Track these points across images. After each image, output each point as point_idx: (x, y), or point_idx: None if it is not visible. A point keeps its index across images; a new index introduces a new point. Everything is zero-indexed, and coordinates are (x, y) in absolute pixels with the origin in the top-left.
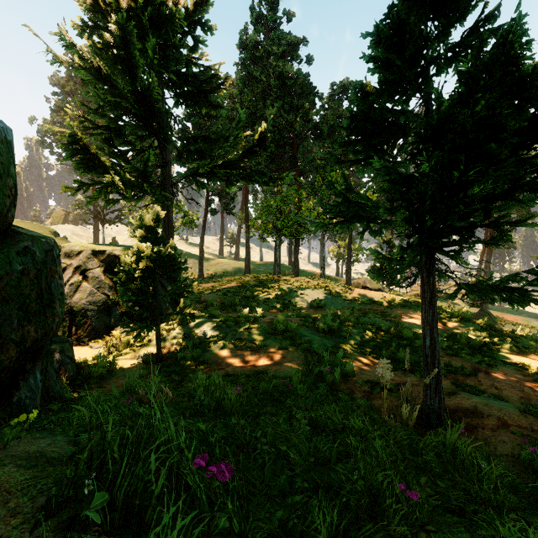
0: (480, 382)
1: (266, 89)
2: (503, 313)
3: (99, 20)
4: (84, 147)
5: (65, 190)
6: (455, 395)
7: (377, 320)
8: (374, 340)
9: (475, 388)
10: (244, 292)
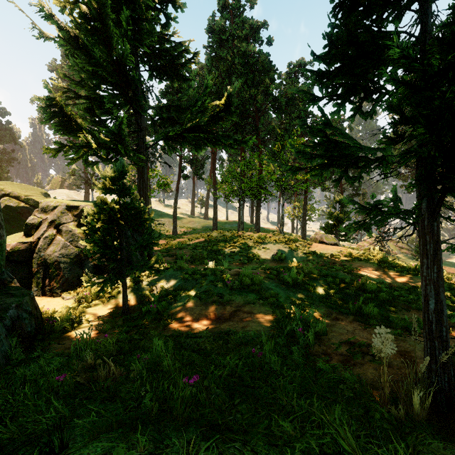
0: None
1: (231, 67)
2: (444, 266)
3: None
4: (61, 110)
5: (46, 151)
6: None
7: (339, 273)
8: (338, 293)
9: None
10: (211, 246)
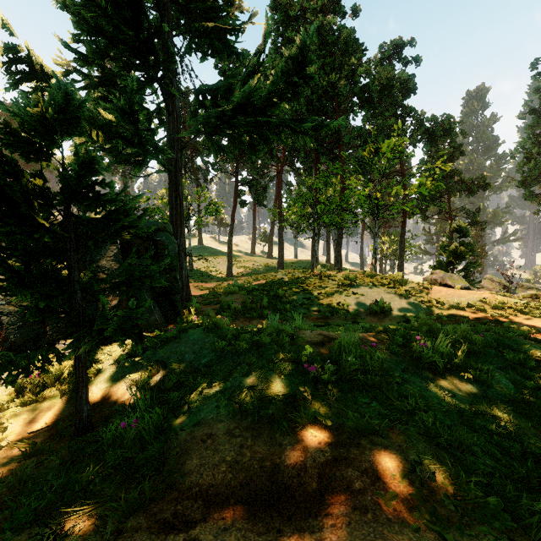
0: None
1: None
2: None
3: None
4: (33, 67)
5: None
6: None
7: (519, 341)
8: None
9: None
10: (274, 290)
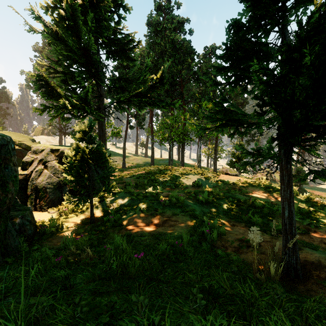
0: (312, 239)
1: (163, 50)
2: (313, 190)
3: (57, 3)
4: (46, 83)
5: (35, 111)
6: (300, 250)
7: (237, 195)
8: (236, 209)
9: (312, 244)
10: (150, 176)
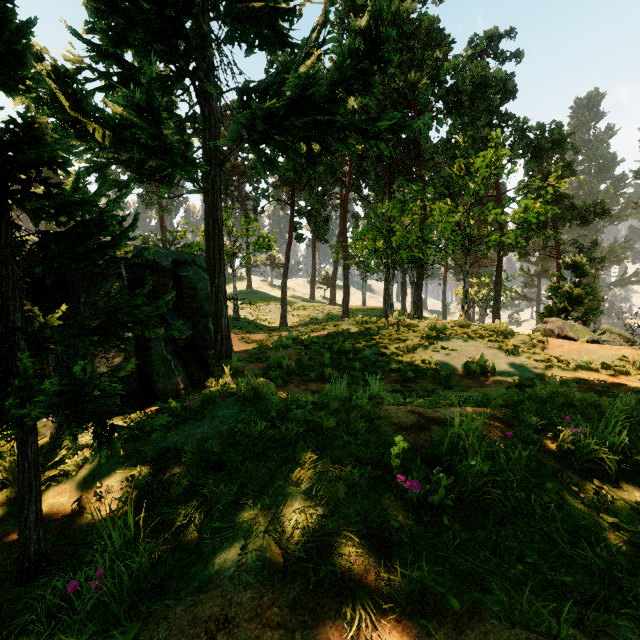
0: None
1: None
2: None
3: None
4: None
5: None
6: None
7: None
8: None
9: None
10: (339, 343)
